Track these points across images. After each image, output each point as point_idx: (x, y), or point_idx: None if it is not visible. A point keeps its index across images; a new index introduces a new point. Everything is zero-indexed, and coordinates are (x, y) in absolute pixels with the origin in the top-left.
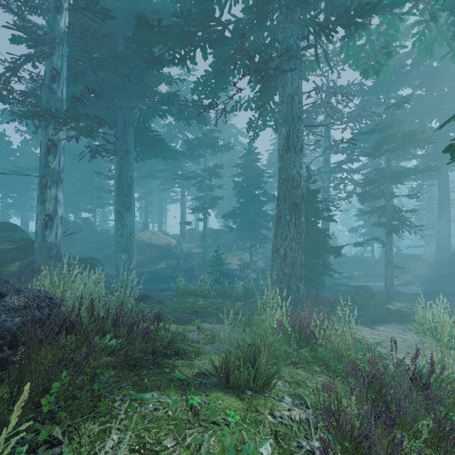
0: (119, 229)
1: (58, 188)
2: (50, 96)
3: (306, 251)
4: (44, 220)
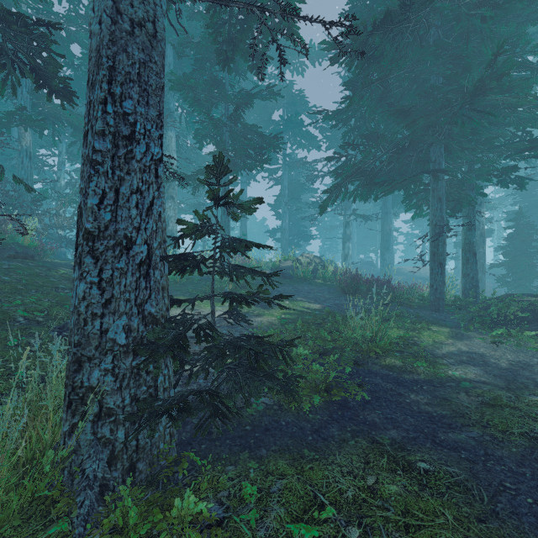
0: (381, 262)
1: (349, 242)
2: (346, 202)
3: (512, 274)
4: (344, 257)
